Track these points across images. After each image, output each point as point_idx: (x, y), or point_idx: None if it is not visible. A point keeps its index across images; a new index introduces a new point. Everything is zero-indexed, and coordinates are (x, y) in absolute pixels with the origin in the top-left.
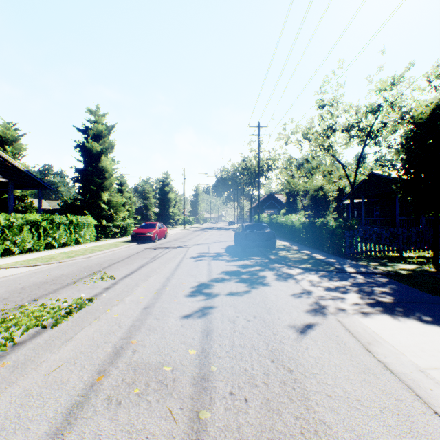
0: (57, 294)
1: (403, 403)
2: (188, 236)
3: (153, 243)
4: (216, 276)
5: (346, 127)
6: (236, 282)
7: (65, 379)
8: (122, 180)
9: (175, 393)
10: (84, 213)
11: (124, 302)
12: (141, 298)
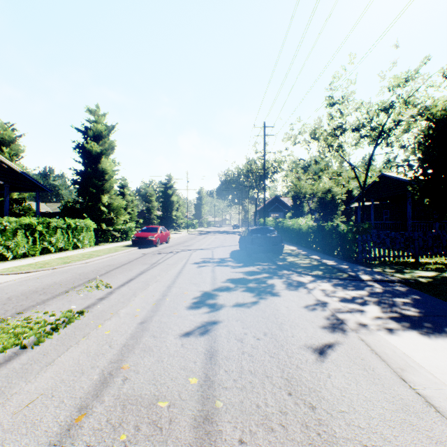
0: (45, 306)
1: None
2: (191, 240)
3: (155, 248)
4: (221, 285)
5: (356, 126)
6: (243, 292)
7: (37, 419)
8: (124, 183)
9: (171, 441)
10: (83, 216)
11: (118, 316)
12: (138, 310)
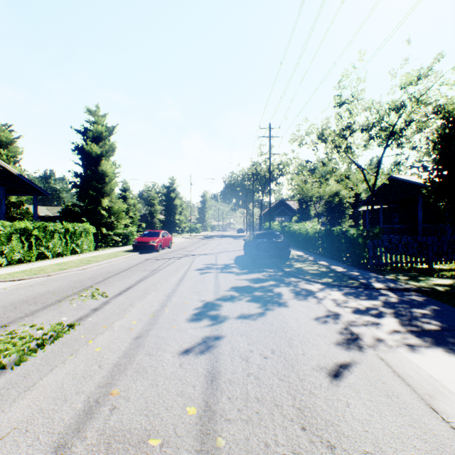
0: (34, 317)
1: None
2: (195, 244)
3: (156, 253)
4: (225, 293)
5: (366, 126)
6: (248, 302)
7: None
8: (126, 186)
9: None
10: (82, 220)
11: (112, 329)
12: (134, 322)
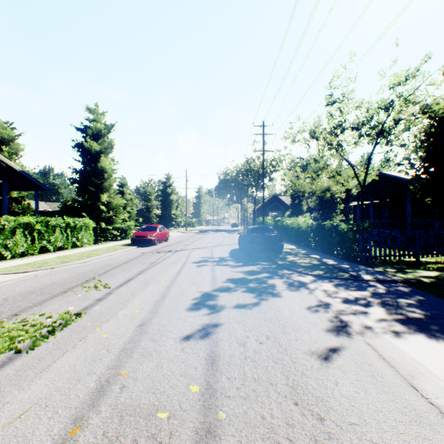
0: (42, 307)
1: None
2: (190, 238)
3: (154, 247)
4: (221, 285)
5: (356, 125)
6: (243, 292)
7: (29, 432)
8: (123, 181)
9: None
10: (82, 215)
11: (116, 318)
12: (137, 311)
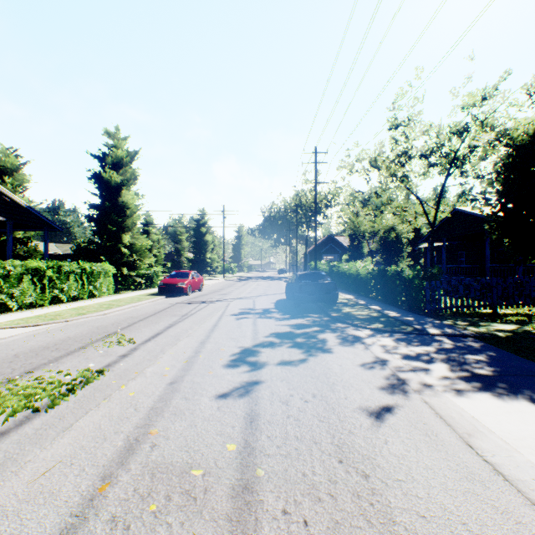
0: (59, 364)
1: (529, 528)
2: (229, 287)
3: (185, 297)
4: (264, 340)
5: (424, 152)
6: (289, 348)
7: (56, 488)
8: (149, 219)
9: (206, 512)
10: (100, 259)
11: (144, 375)
12: (167, 369)
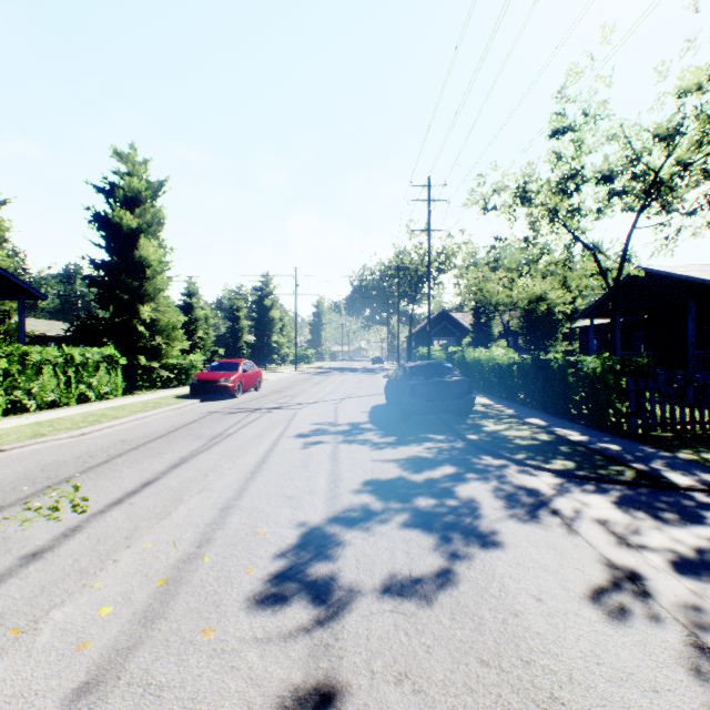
0: None
1: None
2: (301, 384)
3: (232, 400)
4: (351, 501)
5: (608, 172)
6: (405, 529)
7: None
8: (192, 287)
9: None
10: (107, 343)
11: (26, 645)
12: (104, 613)
